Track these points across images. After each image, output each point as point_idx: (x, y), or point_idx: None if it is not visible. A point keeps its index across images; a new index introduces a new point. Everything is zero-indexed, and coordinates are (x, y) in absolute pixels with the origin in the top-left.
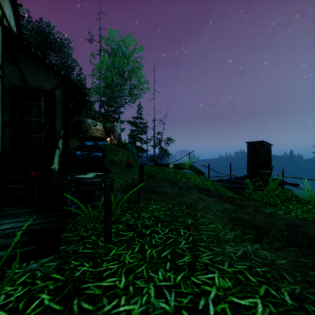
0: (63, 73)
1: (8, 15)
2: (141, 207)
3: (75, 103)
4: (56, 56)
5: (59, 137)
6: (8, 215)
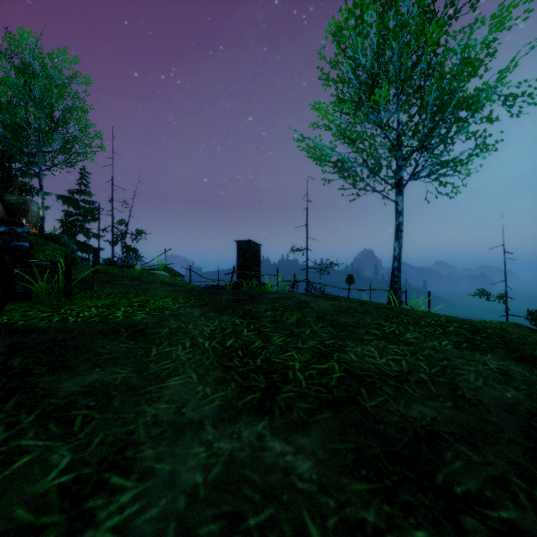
0: None
1: None
2: (96, 290)
3: None
4: None
5: None
6: None
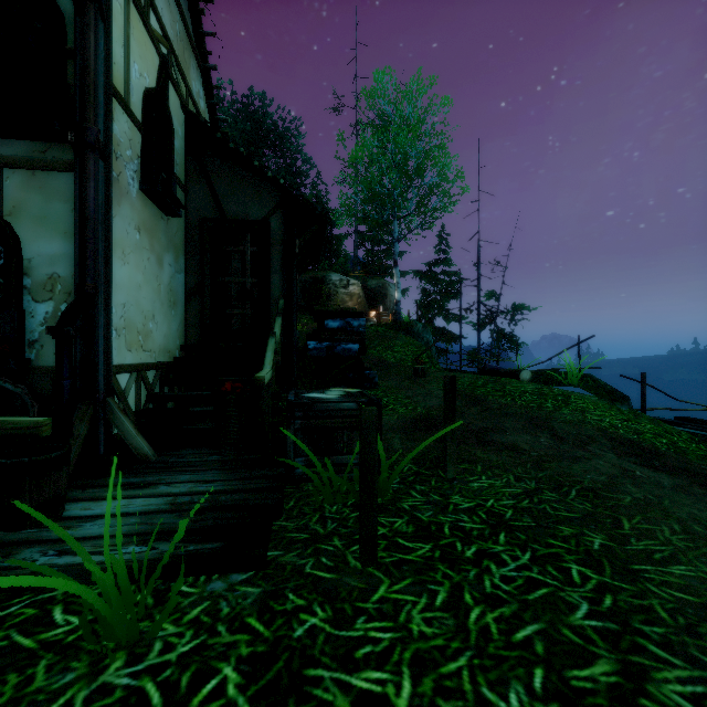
0: (283, 182)
1: (196, 93)
2: (451, 480)
3: (305, 241)
4: (275, 156)
5: (277, 313)
6: (188, 465)
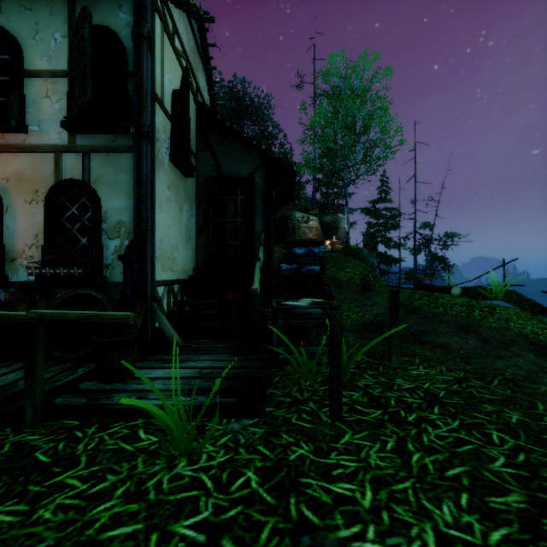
0: (264, 147)
1: (202, 87)
2: (395, 368)
3: (279, 190)
4: (252, 125)
5: (260, 243)
6: (204, 349)
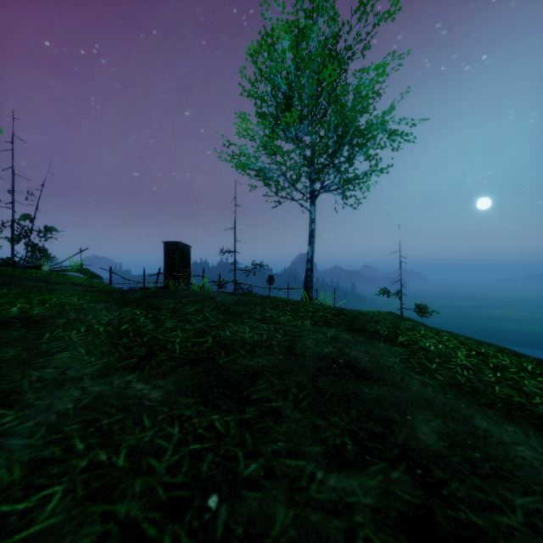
0: None
1: None
2: None
3: None
4: None
5: None
6: None
